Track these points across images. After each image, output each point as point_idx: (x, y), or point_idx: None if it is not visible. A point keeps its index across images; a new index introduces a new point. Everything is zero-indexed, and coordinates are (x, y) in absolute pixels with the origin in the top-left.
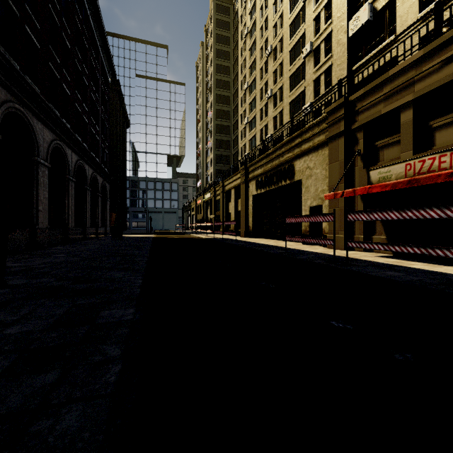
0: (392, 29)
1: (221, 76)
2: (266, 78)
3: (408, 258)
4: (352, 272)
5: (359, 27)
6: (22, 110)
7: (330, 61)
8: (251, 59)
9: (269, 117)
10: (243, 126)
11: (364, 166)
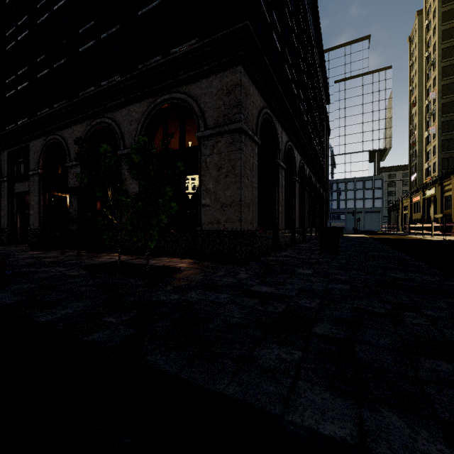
0: None
1: (450, 42)
2: None
3: None
4: None
5: None
6: (303, 162)
7: None
8: None
9: None
10: None
11: None
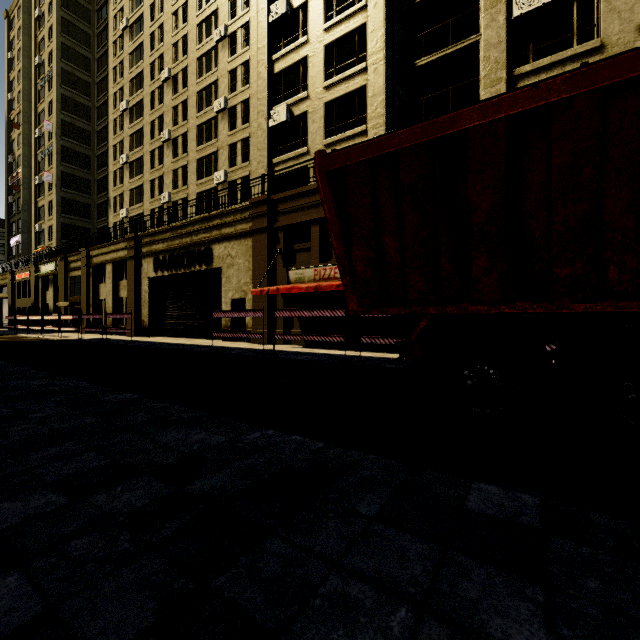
0: (305, 140)
1: (72, 68)
2: (161, 111)
3: (316, 347)
4: (280, 359)
5: (279, 122)
6: None
7: (248, 132)
8: (134, 69)
9: (166, 168)
10: (118, 164)
11: (284, 265)
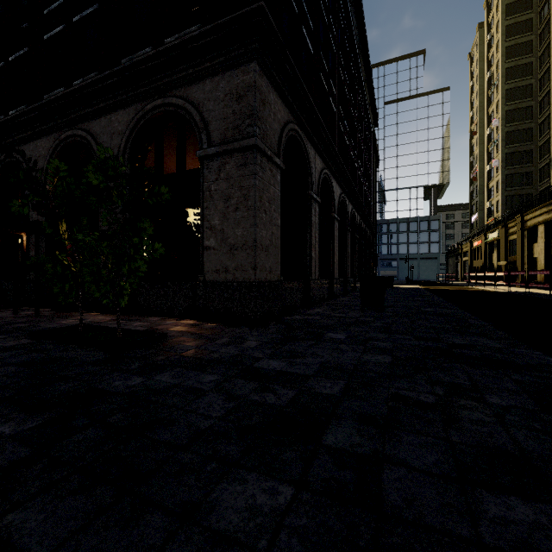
0: None
1: (515, 61)
2: None
3: None
4: None
5: None
6: (344, 196)
7: None
8: None
9: None
10: None
11: None
